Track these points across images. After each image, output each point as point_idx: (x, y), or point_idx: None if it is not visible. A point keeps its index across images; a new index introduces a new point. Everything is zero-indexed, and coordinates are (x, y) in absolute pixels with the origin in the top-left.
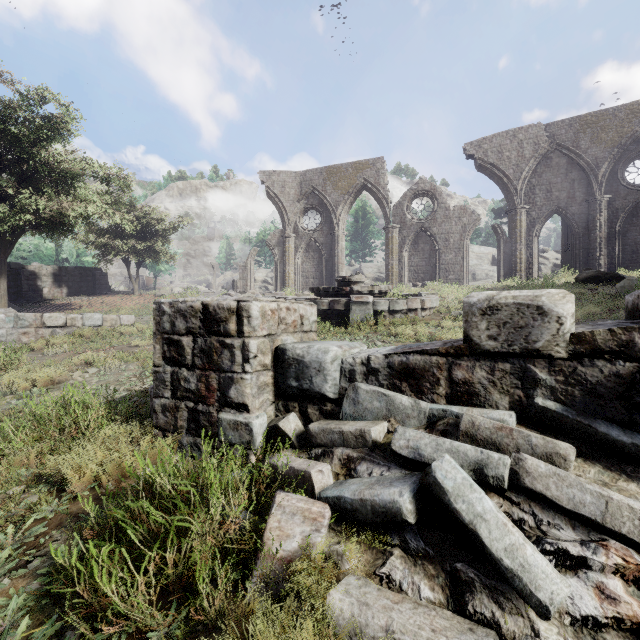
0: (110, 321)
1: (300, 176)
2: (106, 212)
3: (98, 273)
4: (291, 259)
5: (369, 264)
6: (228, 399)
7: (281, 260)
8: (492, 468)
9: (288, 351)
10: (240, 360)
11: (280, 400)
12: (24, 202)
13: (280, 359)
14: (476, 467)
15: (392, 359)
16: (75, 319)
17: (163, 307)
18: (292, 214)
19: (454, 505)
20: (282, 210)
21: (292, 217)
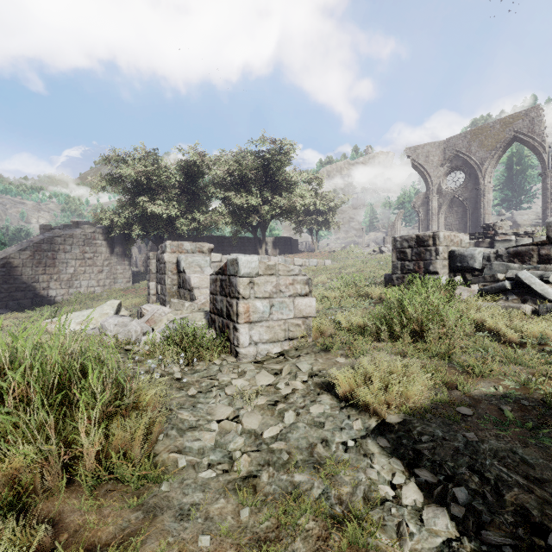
0: (320, 263)
1: (443, 144)
2: (311, 201)
3: (293, 239)
4: (434, 216)
5: (524, 211)
6: (428, 271)
7: (425, 217)
8: (545, 275)
9: (456, 251)
10: (434, 255)
11: (451, 273)
12: (274, 202)
13: (452, 255)
14: (539, 276)
15: (509, 249)
16: (305, 262)
17: (397, 239)
18: (435, 178)
19: (524, 281)
20: (426, 176)
21: (435, 180)
